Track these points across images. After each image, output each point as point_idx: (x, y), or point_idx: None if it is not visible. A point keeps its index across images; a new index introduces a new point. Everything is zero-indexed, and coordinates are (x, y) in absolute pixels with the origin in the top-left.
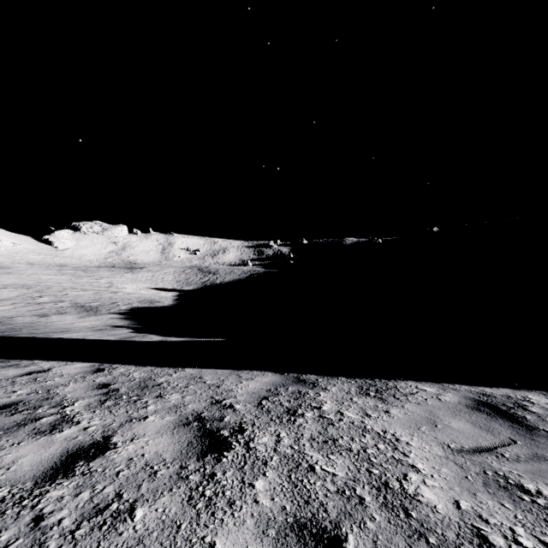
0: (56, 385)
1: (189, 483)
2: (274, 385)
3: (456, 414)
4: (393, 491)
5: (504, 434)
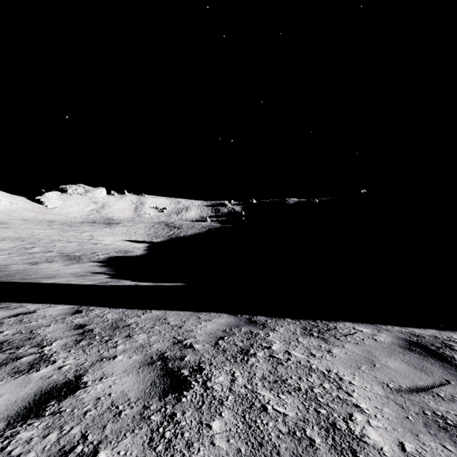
0: (38, 326)
1: (151, 424)
2: (229, 326)
3: (391, 354)
4: (341, 432)
5: (437, 373)
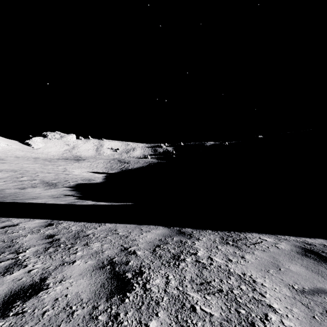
0: (18, 236)
1: (98, 324)
2: (164, 236)
3: (292, 259)
4: None
5: None
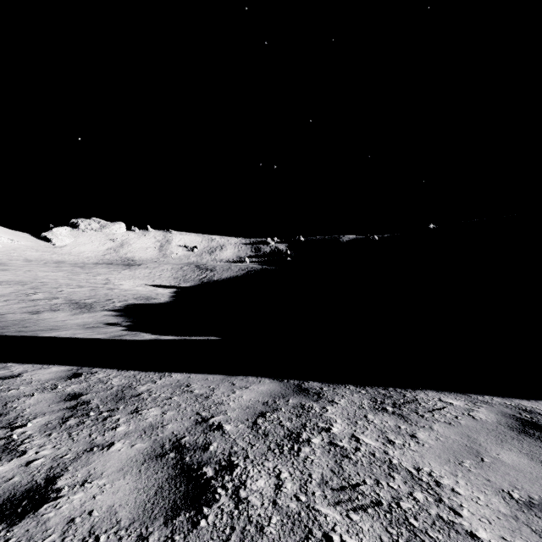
0: (18, 396)
1: None
2: (272, 396)
3: (502, 441)
4: None
5: None
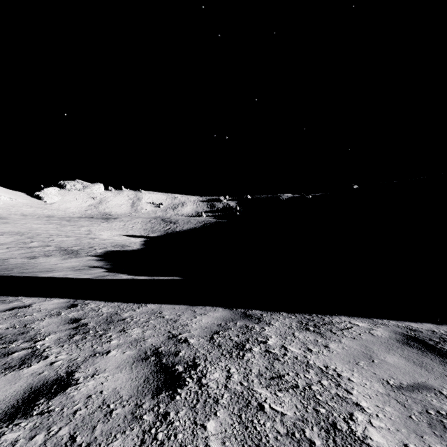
0: (33, 320)
1: (143, 424)
2: (224, 320)
3: (390, 349)
4: (342, 434)
5: (437, 370)
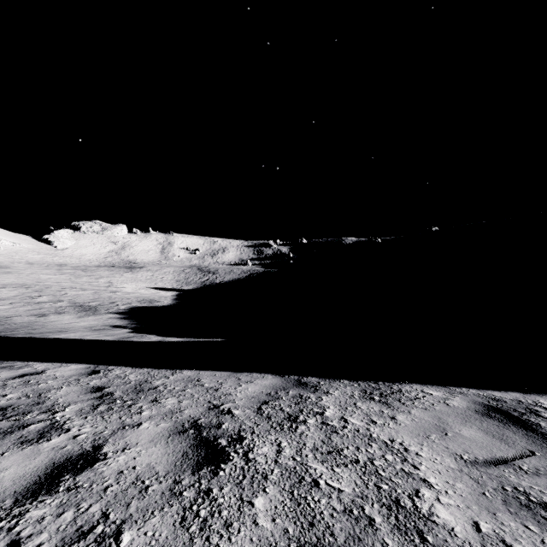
0: (48, 389)
1: (183, 501)
2: (274, 389)
3: (466, 421)
4: (405, 511)
5: (519, 443)
